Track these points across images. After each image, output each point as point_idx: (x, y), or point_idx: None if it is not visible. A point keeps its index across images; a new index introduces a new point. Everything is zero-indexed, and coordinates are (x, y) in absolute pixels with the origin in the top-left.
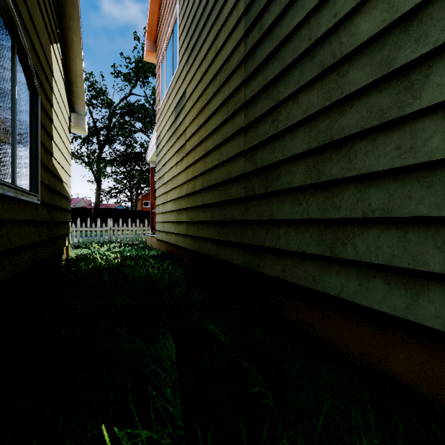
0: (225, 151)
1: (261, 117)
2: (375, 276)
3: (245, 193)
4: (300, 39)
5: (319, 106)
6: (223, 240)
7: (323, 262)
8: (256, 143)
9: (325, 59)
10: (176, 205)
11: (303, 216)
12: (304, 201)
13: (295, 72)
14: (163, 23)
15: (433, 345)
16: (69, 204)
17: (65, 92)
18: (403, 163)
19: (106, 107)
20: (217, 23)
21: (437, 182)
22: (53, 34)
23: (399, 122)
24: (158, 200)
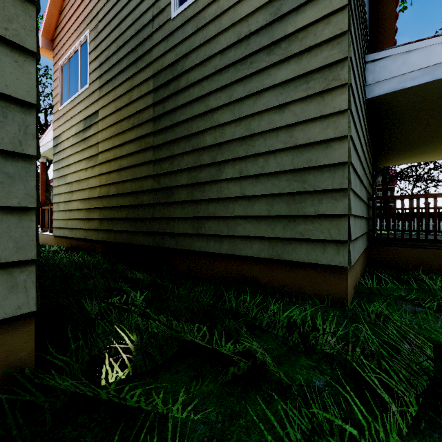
0: (138, 171)
1: (164, 158)
2: (211, 239)
3: (154, 201)
4: (184, 128)
5: (192, 165)
6: (137, 231)
7: (194, 236)
8: (161, 173)
9: (194, 144)
10: (86, 204)
11: (185, 215)
12: (186, 208)
13: (182, 143)
14: (66, 32)
15: (226, 260)
16: None
17: None
18: (218, 196)
19: None
20: (132, 82)
21: (226, 205)
22: None
23: (218, 181)
24: (57, 198)
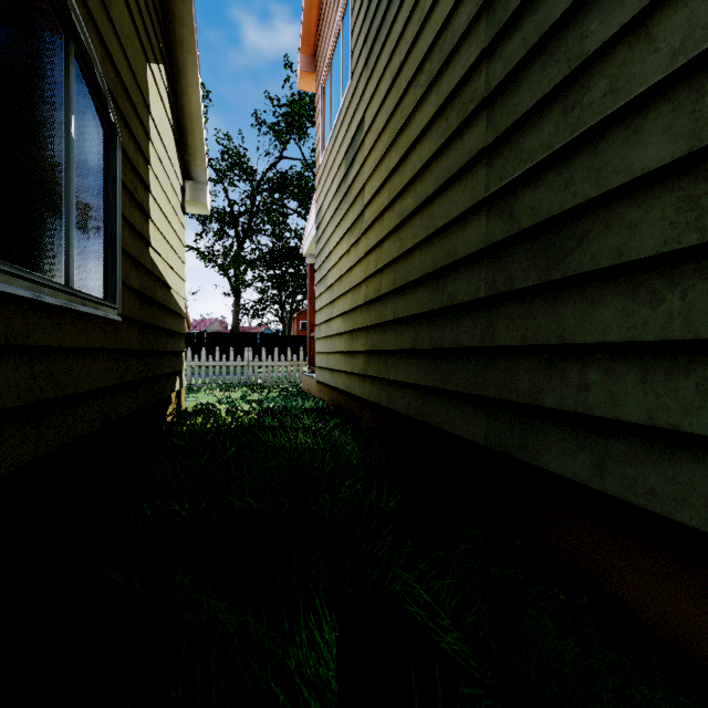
0: (442, 208)
1: (529, 113)
2: None
3: (489, 289)
4: None
5: None
6: (437, 387)
7: None
8: (518, 175)
9: None
10: (348, 323)
11: (670, 333)
12: (672, 293)
13: None
14: (327, 17)
15: None
16: (183, 324)
17: (175, 147)
18: None
19: (246, 180)
20: None
21: None
22: (152, 48)
23: None
24: (318, 316)
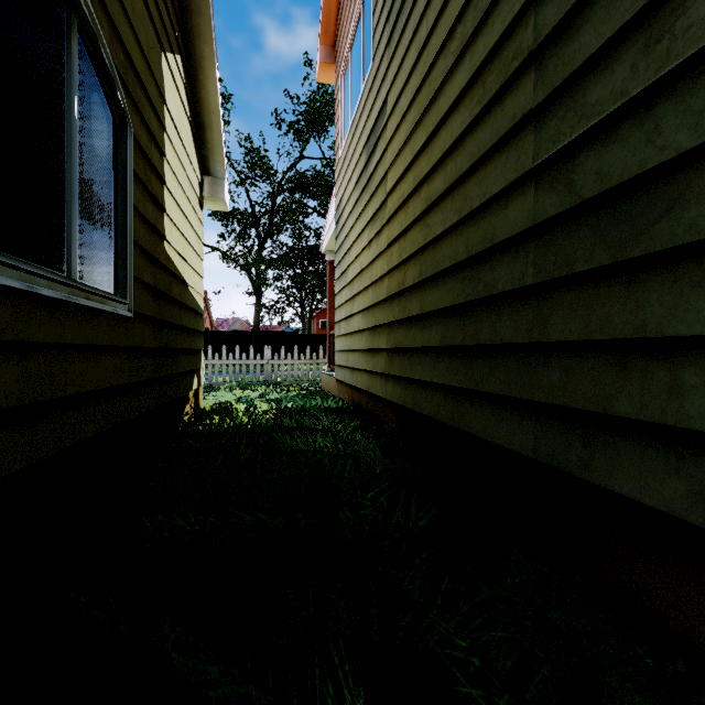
0: (477, 187)
1: (594, 58)
2: None
3: (539, 275)
4: None
5: None
6: (471, 389)
7: None
8: (578, 135)
9: None
10: (369, 319)
11: None
12: None
13: None
14: (347, 3)
15: None
16: (201, 321)
17: (193, 141)
18: None
19: (266, 180)
20: None
21: None
22: (168, 37)
23: None
24: (338, 314)
